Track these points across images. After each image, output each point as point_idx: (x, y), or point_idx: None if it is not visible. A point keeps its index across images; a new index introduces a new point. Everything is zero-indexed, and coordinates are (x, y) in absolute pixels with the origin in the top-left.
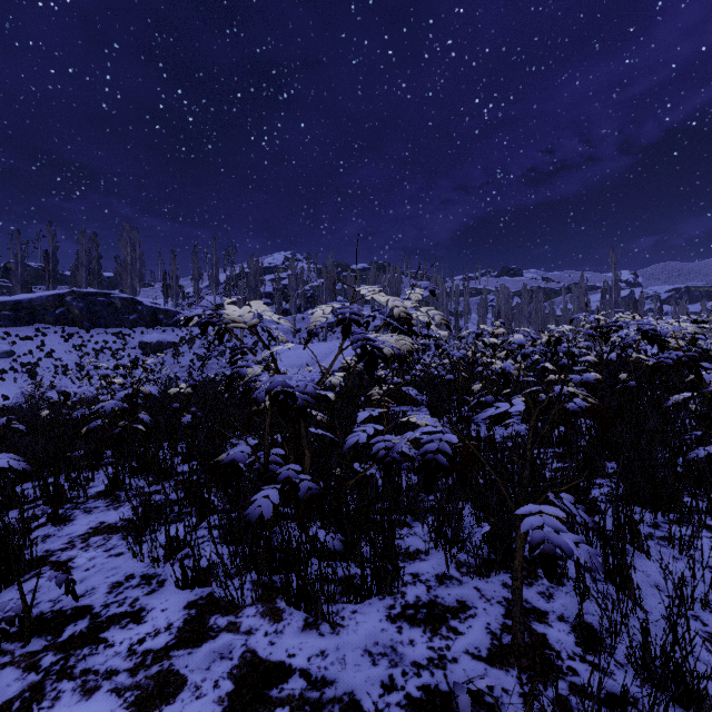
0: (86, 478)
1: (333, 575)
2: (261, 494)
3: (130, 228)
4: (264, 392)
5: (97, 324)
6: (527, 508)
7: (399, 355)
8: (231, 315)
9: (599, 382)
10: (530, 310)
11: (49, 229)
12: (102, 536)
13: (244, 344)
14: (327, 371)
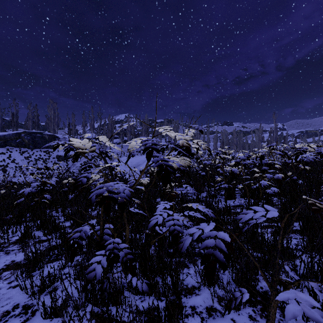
0: (11, 231)
1: (141, 307)
2: (96, 258)
3: (53, 102)
4: (96, 194)
5: (36, 147)
6: (286, 296)
7: (183, 170)
8: (77, 144)
9: (282, 178)
10: (237, 141)
11: (14, 102)
12: (10, 271)
13: (90, 161)
14: (138, 178)
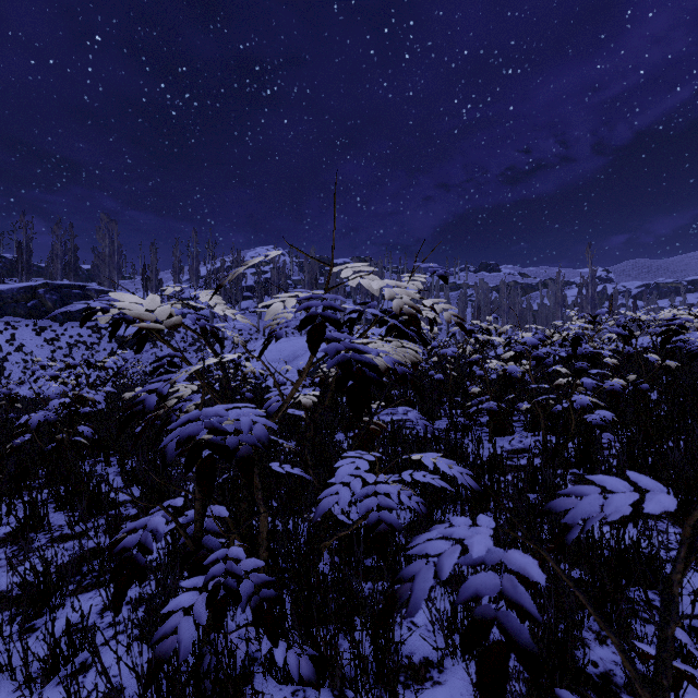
0: None
1: None
2: (181, 599)
3: (108, 220)
4: (178, 438)
5: (71, 317)
6: None
7: (404, 375)
8: (133, 309)
9: (621, 388)
10: (509, 305)
11: (22, 220)
12: None
13: (175, 350)
14: (290, 395)
